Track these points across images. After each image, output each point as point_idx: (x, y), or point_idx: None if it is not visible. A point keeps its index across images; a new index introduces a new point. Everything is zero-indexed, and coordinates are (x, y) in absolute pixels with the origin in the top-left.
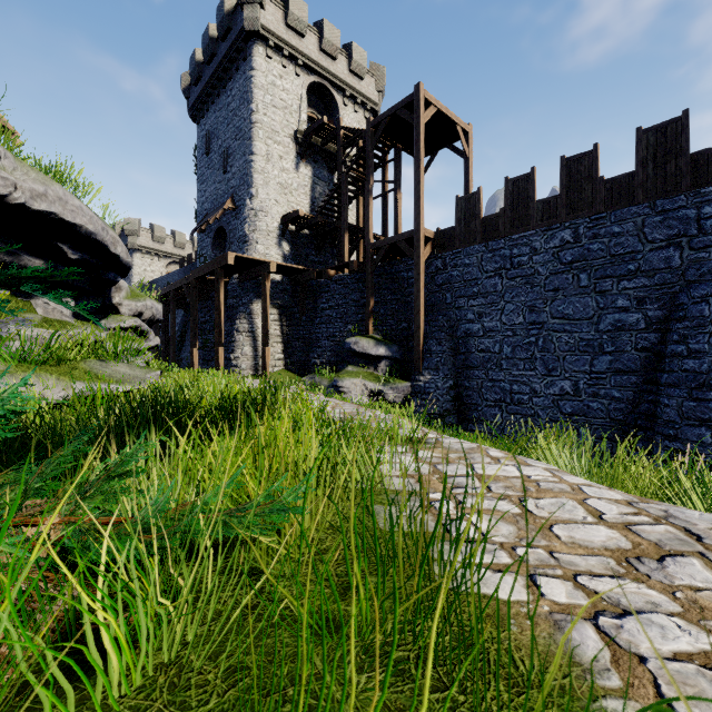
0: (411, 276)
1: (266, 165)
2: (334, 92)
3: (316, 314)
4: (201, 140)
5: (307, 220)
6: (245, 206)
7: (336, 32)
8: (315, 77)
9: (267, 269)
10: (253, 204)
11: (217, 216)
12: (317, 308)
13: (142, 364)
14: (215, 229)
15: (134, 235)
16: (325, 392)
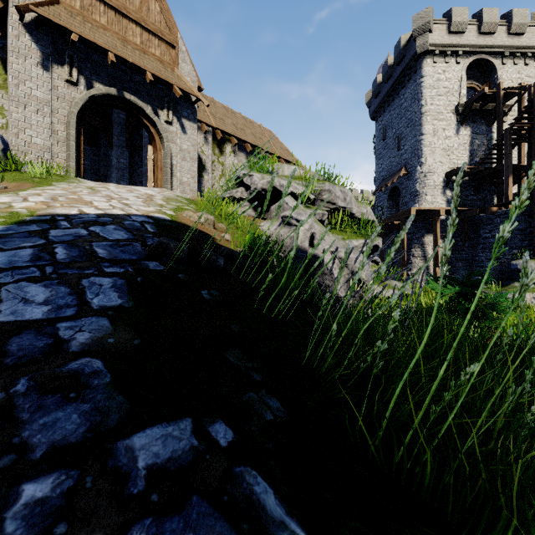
0: None
1: (432, 139)
2: (491, 60)
3: (478, 241)
4: (379, 132)
5: (468, 171)
6: (415, 171)
7: (495, 12)
8: (473, 56)
9: (437, 214)
10: (422, 169)
11: (394, 181)
12: (479, 237)
13: None
14: (390, 188)
15: None
16: None
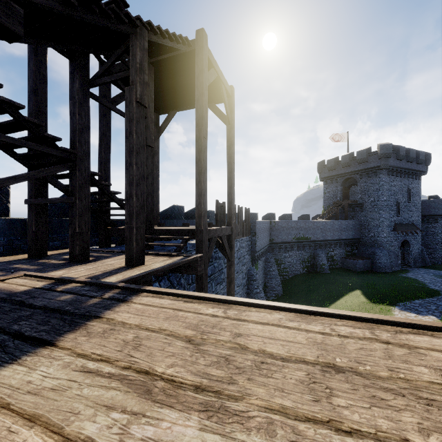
0: None
1: None
2: None
3: None
4: None
5: None
6: None
7: None
8: None
9: None
10: None
11: None
12: None
13: None
14: None
15: None
16: None
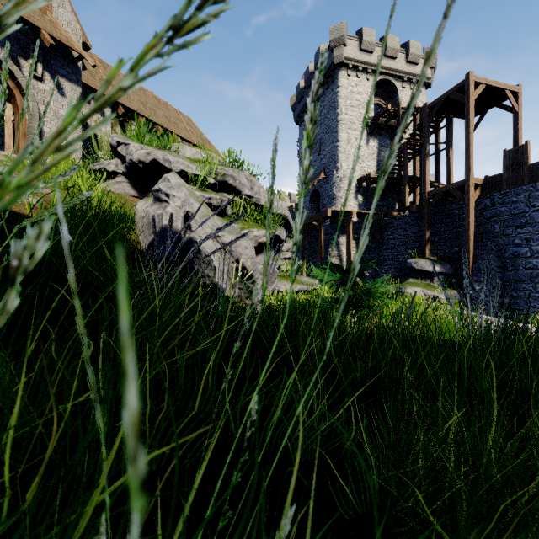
0: (461, 212)
1: (347, 146)
2: (394, 82)
3: (383, 243)
4: (302, 136)
5: (375, 178)
6: (333, 175)
7: (396, 39)
8: (380, 76)
9: (350, 216)
10: (338, 173)
11: (314, 184)
12: (384, 239)
13: None
14: (311, 191)
15: None
16: None
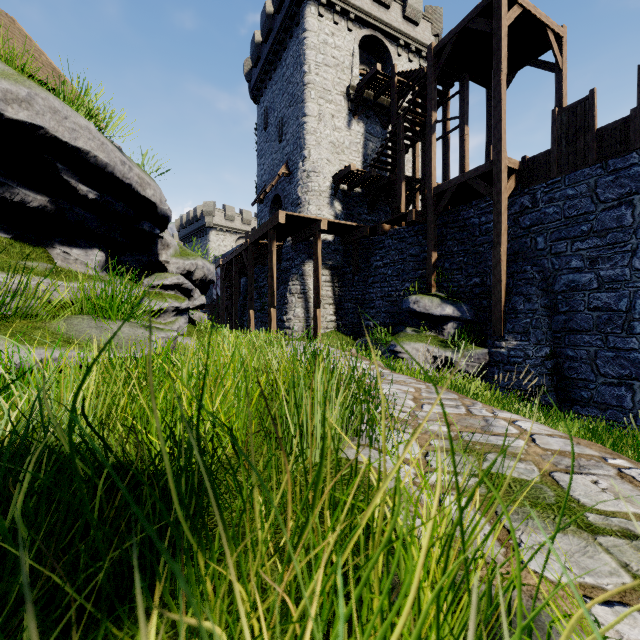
0: (484, 221)
1: (318, 125)
2: (387, 43)
3: (369, 273)
4: (261, 118)
5: (359, 177)
6: (298, 169)
7: None
8: (367, 30)
9: (318, 227)
10: (305, 165)
11: (272, 183)
12: (370, 267)
13: (184, 324)
14: (271, 198)
15: (210, 215)
16: (382, 358)
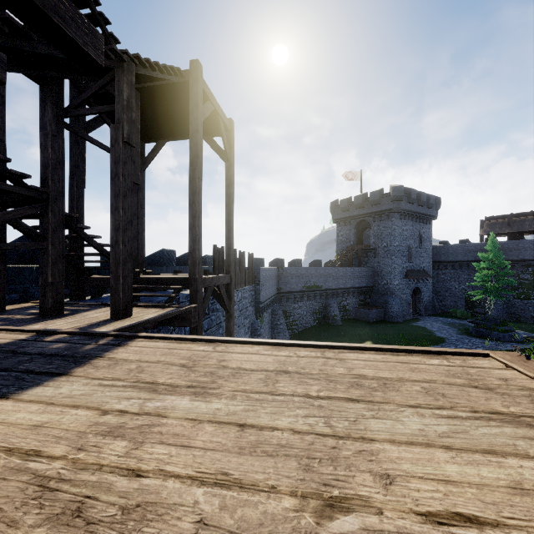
0: None
1: None
2: None
3: None
4: None
5: None
6: None
7: None
8: None
9: None
10: None
11: None
12: None
13: None
14: None
15: None
16: None
